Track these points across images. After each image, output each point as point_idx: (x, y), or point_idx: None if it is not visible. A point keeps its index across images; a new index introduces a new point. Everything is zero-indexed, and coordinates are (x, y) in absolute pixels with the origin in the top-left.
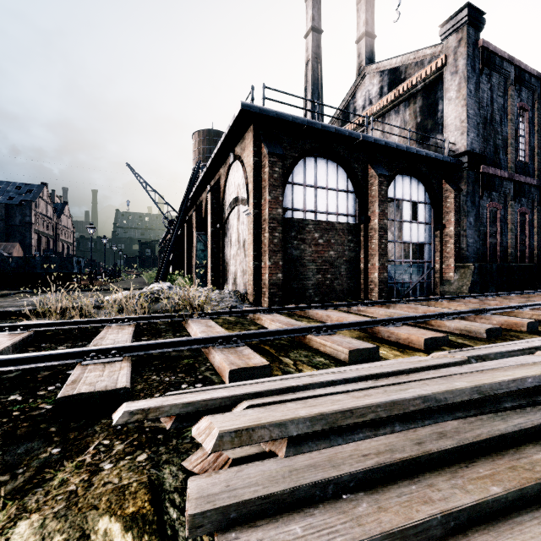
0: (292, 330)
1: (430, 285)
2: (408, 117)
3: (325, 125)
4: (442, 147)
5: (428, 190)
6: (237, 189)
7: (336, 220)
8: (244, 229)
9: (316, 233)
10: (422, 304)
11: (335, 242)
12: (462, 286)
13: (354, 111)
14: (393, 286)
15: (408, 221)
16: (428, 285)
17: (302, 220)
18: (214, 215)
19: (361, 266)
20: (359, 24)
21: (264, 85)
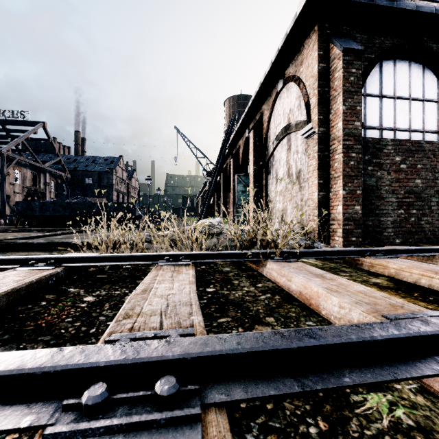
0: None
1: None
2: None
3: (420, 5)
4: None
5: None
6: (289, 116)
7: (422, 139)
8: (299, 158)
9: (397, 156)
10: None
11: (422, 167)
12: None
13: None
14: None
15: None
16: None
17: (378, 139)
18: (256, 153)
19: None
20: None
21: None
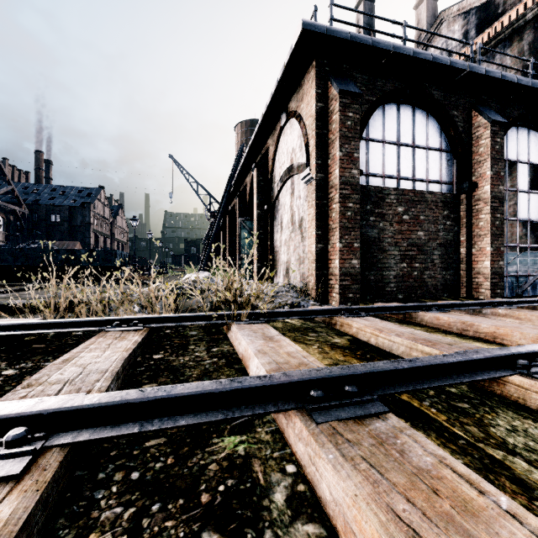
0: (471, 361)
1: None
2: (510, 61)
3: (417, 51)
4: None
5: None
6: (291, 156)
7: (425, 189)
8: (301, 204)
9: (399, 207)
10: None
11: (425, 218)
12: None
13: None
14: (504, 280)
15: (525, 190)
16: None
17: (380, 188)
18: (260, 194)
19: (461, 252)
20: None
21: (331, 2)
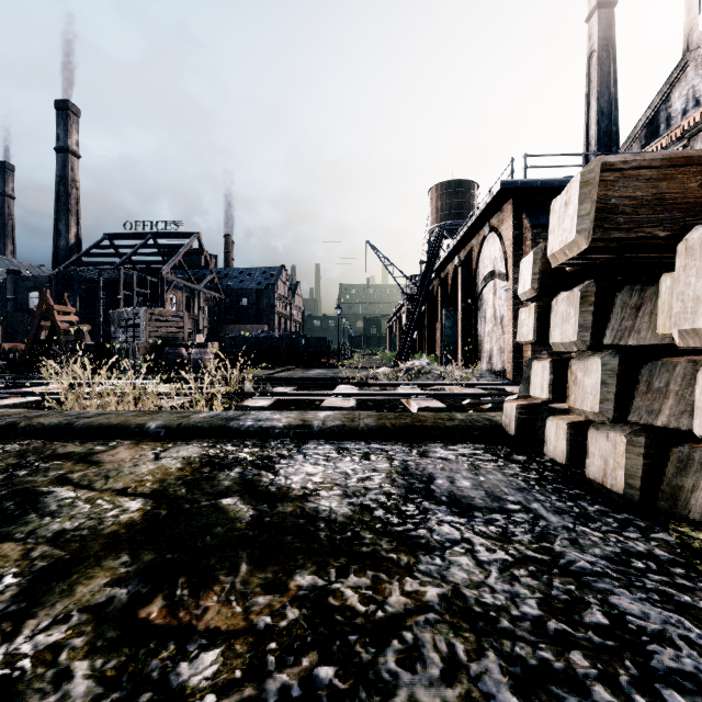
0: None
1: None
2: None
3: None
4: None
5: None
6: (494, 263)
7: None
8: (502, 305)
9: None
10: None
11: None
12: None
13: (667, 119)
14: None
15: None
16: None
17: None
18: (465, 290)
19: None
20: None
21: (525, 155)
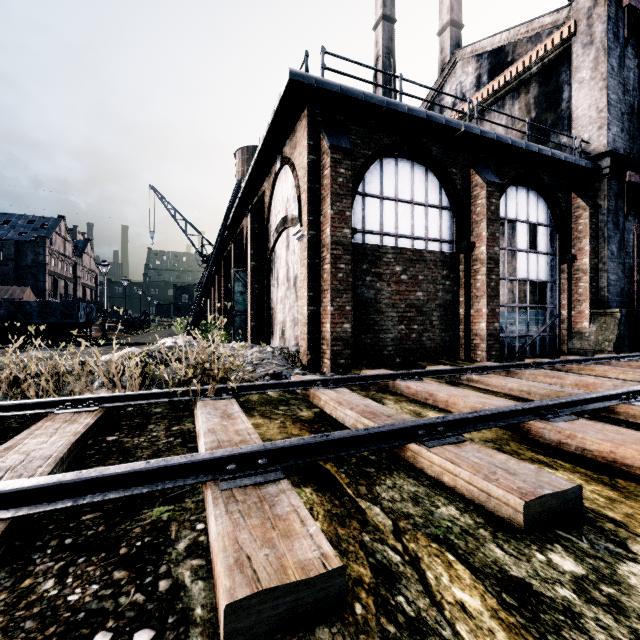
0: (379, 433)
1: (554, 339)
2: (518, 113)
3: (411, 108)
4: (572, 147)
5: (551, 207)
6: (286, 206)
7: (425, 247)
8: (295, 261)
9: (398, 266)
10: (557, 369)
11: (424, 278)
12: (604, 342)
13: (441, 111)
14: (504, 340)
15: (524, 250)
16: (552, 339)
17: (377, 246)
18: (255, 244)
19: (460, 313)
20: (442, 11)
21: (323, 49)
